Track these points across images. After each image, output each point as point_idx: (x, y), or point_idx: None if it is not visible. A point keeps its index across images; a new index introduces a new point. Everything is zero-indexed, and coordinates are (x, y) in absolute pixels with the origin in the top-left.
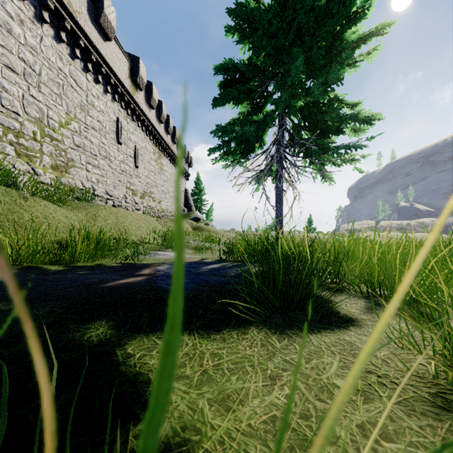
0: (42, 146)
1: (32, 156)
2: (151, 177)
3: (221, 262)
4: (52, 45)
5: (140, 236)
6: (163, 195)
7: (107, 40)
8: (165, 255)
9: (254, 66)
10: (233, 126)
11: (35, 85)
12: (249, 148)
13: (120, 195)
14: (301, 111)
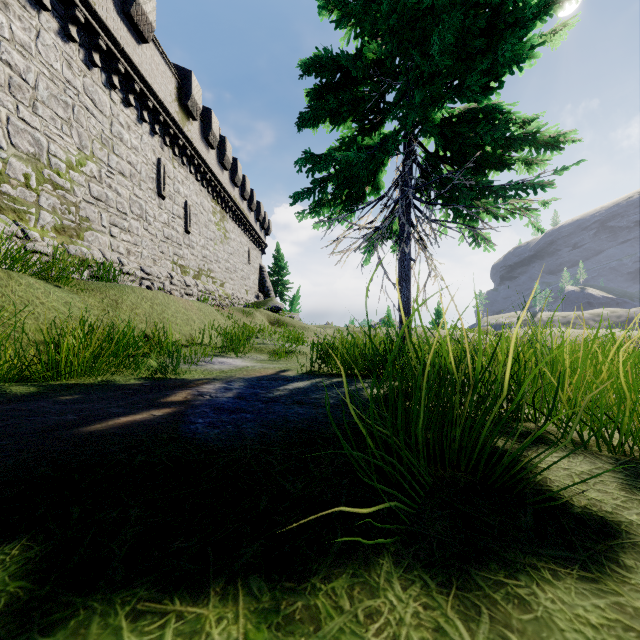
0: (40, 196)
1: (24, 211)
2: (210, 248)
3: (312, 376)
4: (55, 45)
5: (189, 334)
6: (227, 274)
7: (143, 43)
8: (223, 363)
9: (364, 61)
10: (331, 151)
11: (28, 104)
12: (356, 193)
13: (163, 273)
14: (440, 132)
